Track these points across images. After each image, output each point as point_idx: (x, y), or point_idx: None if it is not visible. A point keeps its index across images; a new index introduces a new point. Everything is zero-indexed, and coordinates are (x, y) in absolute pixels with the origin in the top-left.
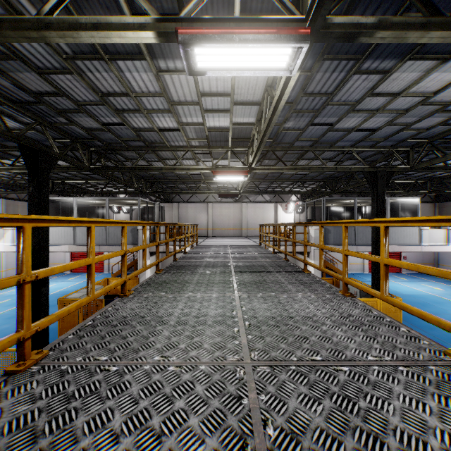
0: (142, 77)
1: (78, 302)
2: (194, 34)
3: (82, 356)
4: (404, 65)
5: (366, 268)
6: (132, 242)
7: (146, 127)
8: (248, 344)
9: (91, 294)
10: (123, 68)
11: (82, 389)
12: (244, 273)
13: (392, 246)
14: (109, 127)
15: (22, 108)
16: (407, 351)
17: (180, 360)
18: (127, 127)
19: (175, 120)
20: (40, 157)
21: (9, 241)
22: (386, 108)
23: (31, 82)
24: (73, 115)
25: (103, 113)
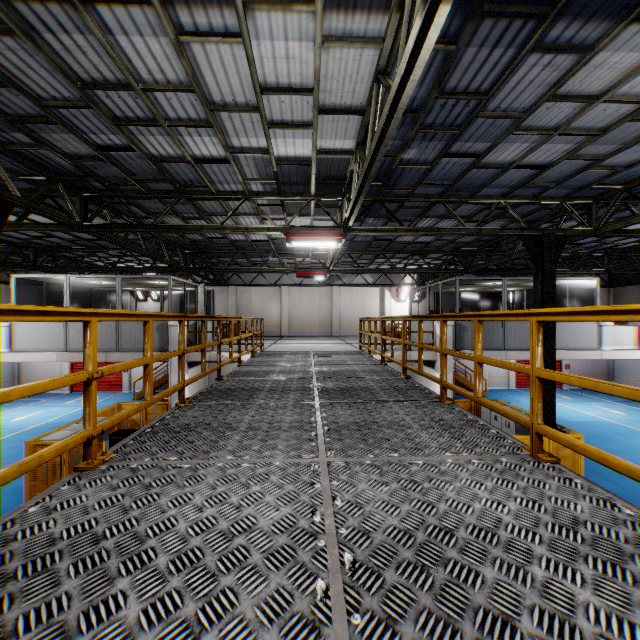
0: (151, 47)
1: None
2: None
3: None
4: (621, 35)
5: (512, 383)
6: (160, 347)
7: (172, 156)
8: None
9: None
10: (112, 26)
11: None
12: (336, 405)
13: (558, 351)
14: (109, 155)
15: None
16: None
17: None
18: (140, 153)
19: (220, 143)
20: None
21: None
22: (571, 125)
23: None
24: (41, 129)
25: (94, 125)
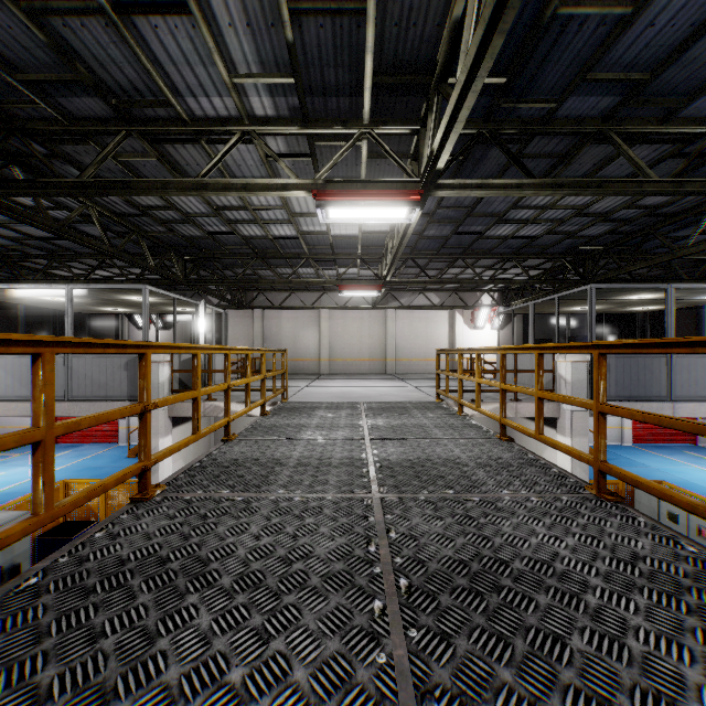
0: None
1: None
2: None
3: None
4: None
5: (627, 437)
6: (129, 394)
7: None
8: None
9: None
10: None
11: None
12: None
13: None
14: None
15: None
16: None
17: None
18: None
19: None
20: None
21: None
22: None
23: None
24: None
25: None
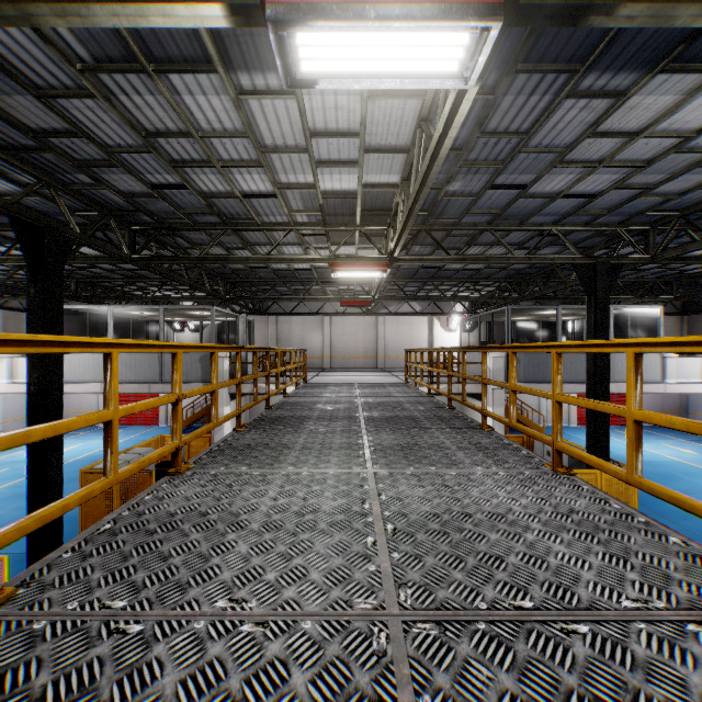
0: (212, 103)
1: (85, 490)
2: (294, 5)
3: (80, 600)
4: (651, 82)
5: (573, 419)
6: (202, 378)
7: (221, 192)
8: (393, 573)
9: (112, 473)
10: (180, 88)
11: (64, 679)
12: (382, 431)
13: (617, 384)
14: (162, 192)
15: (16, 158)
16: (693, 589)
17: (264, 608)
18: (191, 190)
19: (268, 180)
20: (47, 239)
21: (5, 376)
22: (615, 158)
23: (27, 112)
24: (102, 171)
25: (151, 166)
